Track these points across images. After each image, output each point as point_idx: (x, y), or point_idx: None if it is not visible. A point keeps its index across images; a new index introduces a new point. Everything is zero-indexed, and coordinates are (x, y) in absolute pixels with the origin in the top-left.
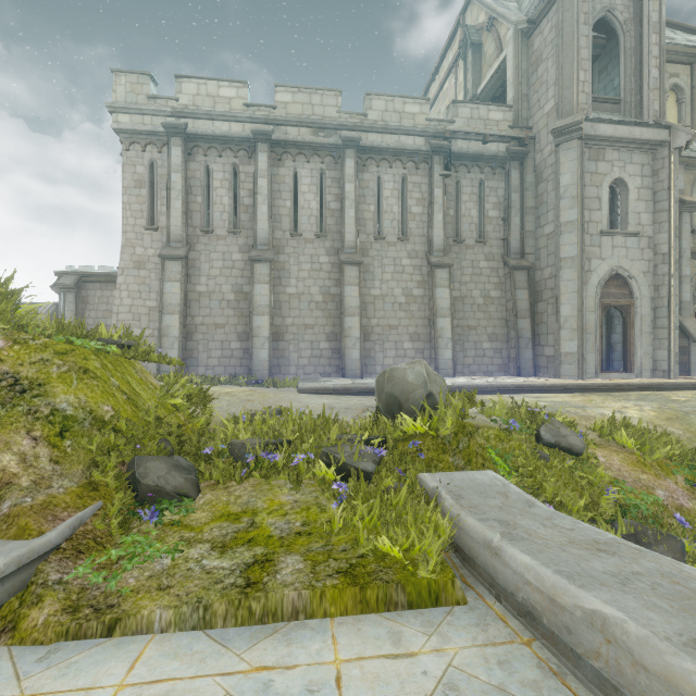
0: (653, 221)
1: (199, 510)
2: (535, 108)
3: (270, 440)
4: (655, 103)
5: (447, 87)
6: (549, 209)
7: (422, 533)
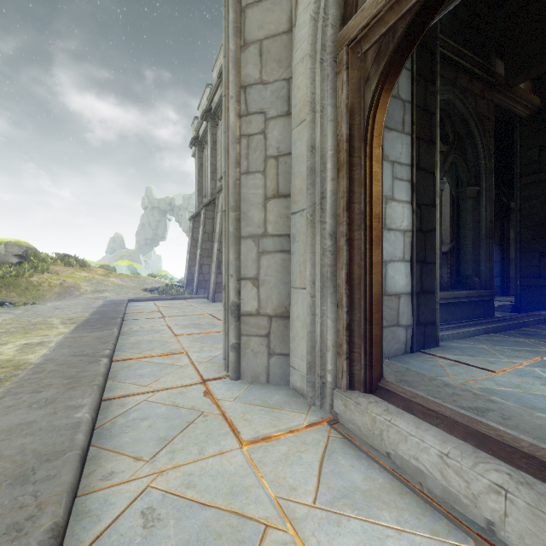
0: None
1: None
2: None
3: None
4: None
5: None
6: None
7: None
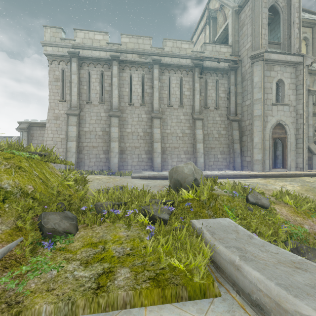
0: (295, 99)
1: (76, 241)
2: (242, 46)
3: (115, 203)
4: (296, 45)
5: (201, 38)
6: (248, 93)
7: (195, 254)
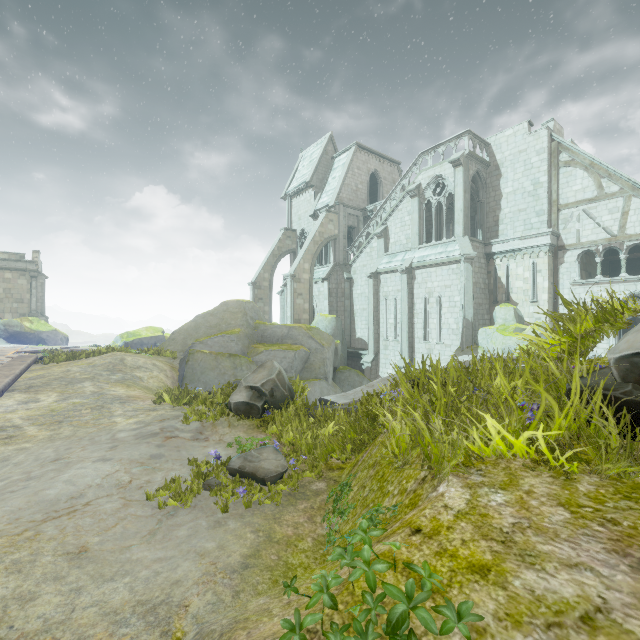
0: None
1: None
2: None
3: None
4: None
5: None
6: None
7: None
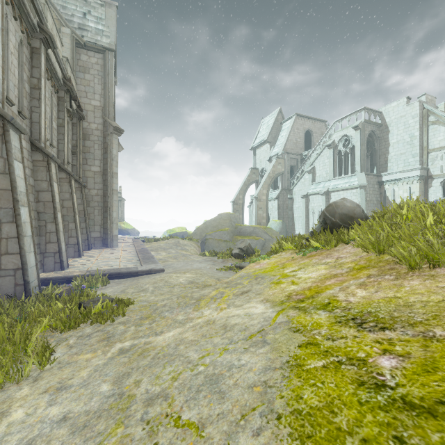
0: None
1: None
2: (83, 94)
3: None
4: None
5: None
6: (96, 158)
7: None
